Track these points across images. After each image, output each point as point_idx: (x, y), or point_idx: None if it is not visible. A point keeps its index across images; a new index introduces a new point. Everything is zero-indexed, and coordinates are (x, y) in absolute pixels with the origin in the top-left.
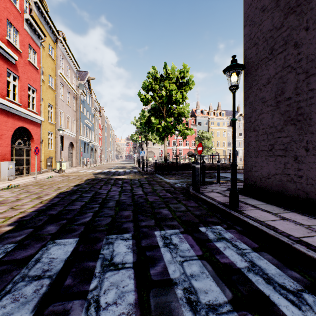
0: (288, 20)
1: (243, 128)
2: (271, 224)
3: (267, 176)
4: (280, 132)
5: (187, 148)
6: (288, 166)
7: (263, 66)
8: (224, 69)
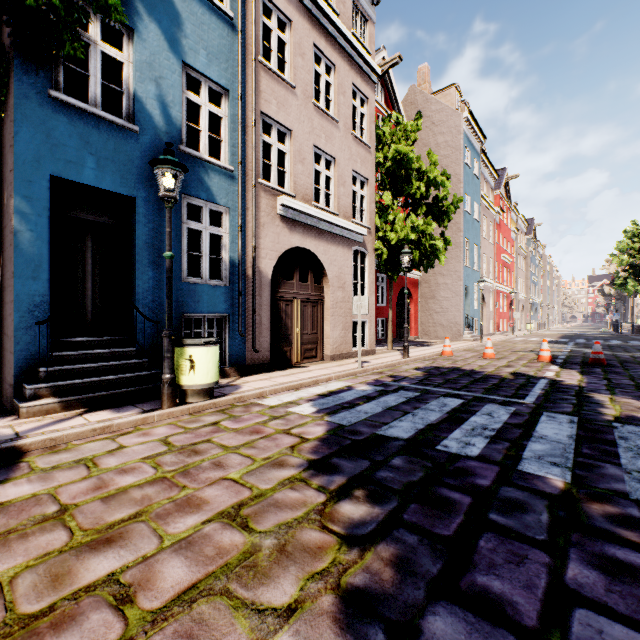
0: None
1: None
2: None
3: None
4: None
5: None
6: None
7: None
8: None
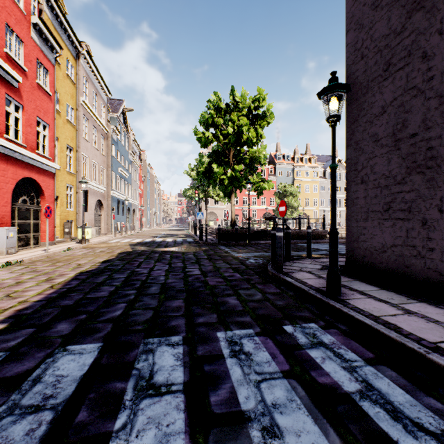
0: (412, 21)
1: (342, 179)
2: (391, 321)
3: (381, 248)
4: (400, 184)
5: (264, 209)
6: (412, 234)
7: (376, 89)
8: (320, 91)
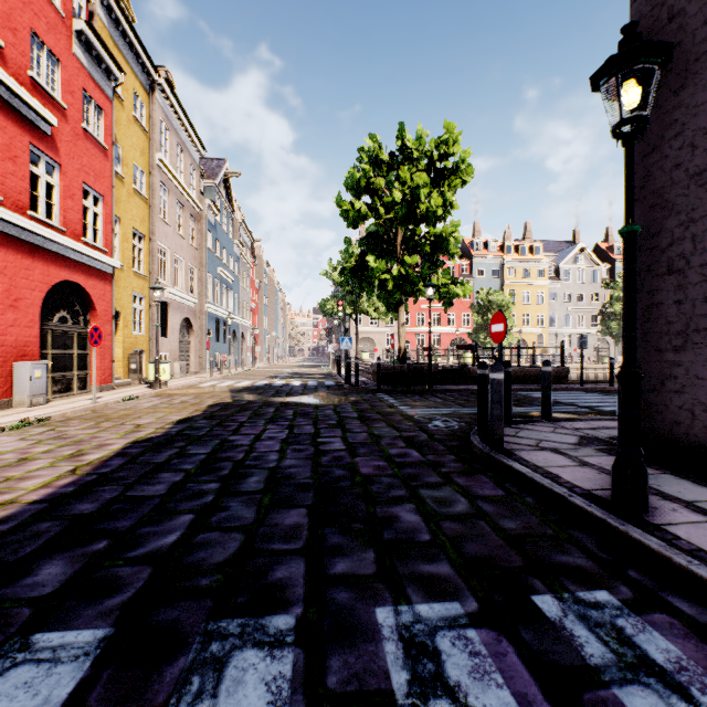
0: None
1: (587, 281)
2: None
3: None
4: None
5: (452, 332)
6: None
7: (706, 76)
8: (599, 69)
